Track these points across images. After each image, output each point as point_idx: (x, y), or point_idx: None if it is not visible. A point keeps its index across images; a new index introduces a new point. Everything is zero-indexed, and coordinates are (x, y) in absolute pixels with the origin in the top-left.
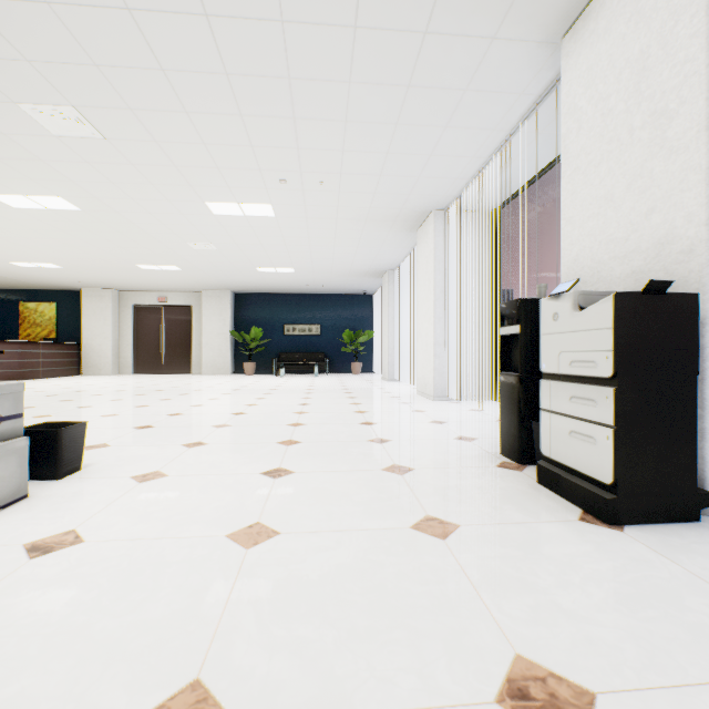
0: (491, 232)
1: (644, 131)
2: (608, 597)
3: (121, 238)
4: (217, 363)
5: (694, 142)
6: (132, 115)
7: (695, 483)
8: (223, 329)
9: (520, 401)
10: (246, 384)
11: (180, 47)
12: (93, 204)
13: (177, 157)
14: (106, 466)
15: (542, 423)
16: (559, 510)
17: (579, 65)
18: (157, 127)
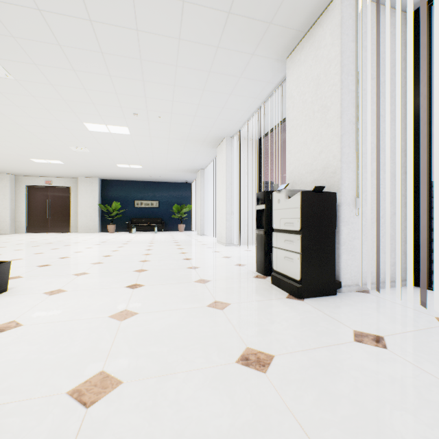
0: (257, 151)
1: (318, 113)
2: (289, 325)
3: (20, 141)
4: (89, 225)
5: (336, 123)
6: (36, 68)
7: (334, 278)
8: (93, 203)
9: (265, 243)
10: (110, 238)
11: (72, 34)
12: (1, 118)
13: (66, 95)
14: (24, 288)
15: (273, 254)
16: (278, 294)
17: (293, 75)
18: (53, 77)
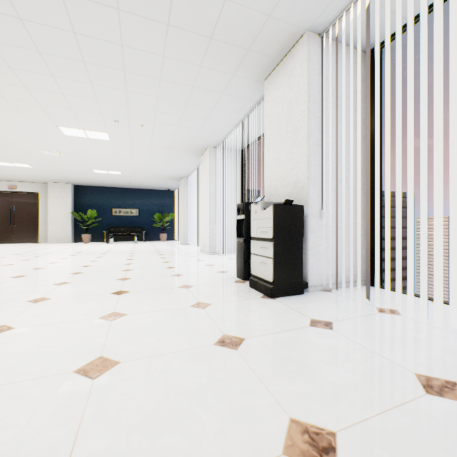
0: (240, 161)
1: (291, 134)
2: (260, 317)
3: None
4: (60, 235)
5: (304, 144)
6: (10, 71)
7: (302, 279)
8: (65, 210)
9: (244, 251)
10: (86, 249)
11: (54, 43)
12: None
13: (41, 99)
14: (5, 298)
15: (251, 260)
16: (255, 295)
17: (270, 96)
18: (29, 80)
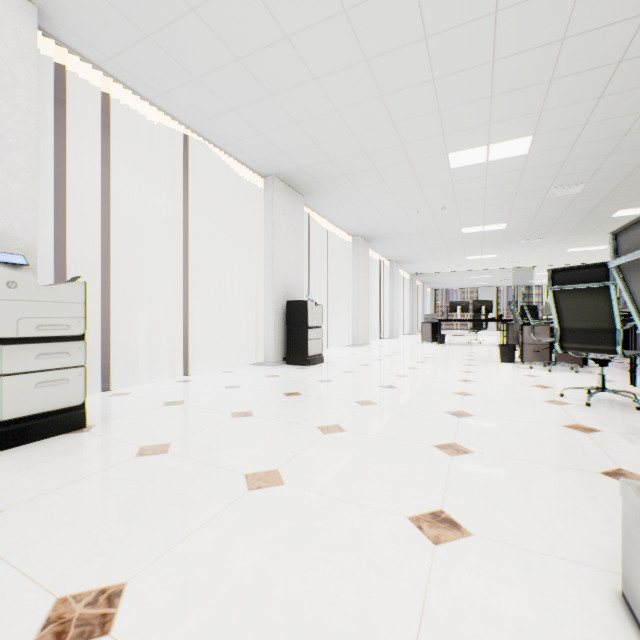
0: None
1: None
2: (178, 417)
3: None
4: None
5: (31, 182)
6: None
7: None
8: None
9: None
10: None
11: None
12: None
13: None
14: None
15: None
16: (71, 437)
17: None
18: None
